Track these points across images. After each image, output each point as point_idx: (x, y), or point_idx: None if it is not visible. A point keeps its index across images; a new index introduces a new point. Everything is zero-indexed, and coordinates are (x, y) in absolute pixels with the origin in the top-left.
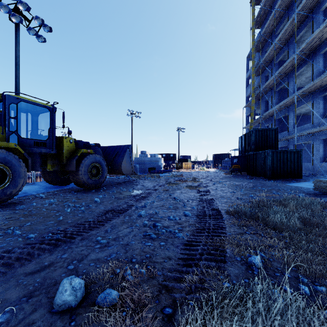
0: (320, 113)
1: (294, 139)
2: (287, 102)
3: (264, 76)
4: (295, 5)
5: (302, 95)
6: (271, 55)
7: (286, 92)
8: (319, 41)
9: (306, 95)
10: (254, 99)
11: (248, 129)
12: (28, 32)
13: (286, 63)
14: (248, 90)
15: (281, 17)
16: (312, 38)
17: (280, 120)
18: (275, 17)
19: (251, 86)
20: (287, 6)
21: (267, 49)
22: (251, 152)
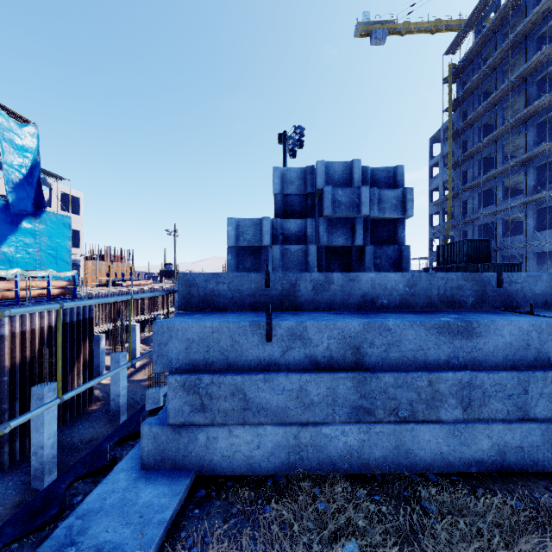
0: (533, 226)
1: (503, 250)
2: (497, 210)
3: (460, 171)
4: (509, 114)
5: (515, 206)
6: (473, 152)
7: (489, 194)
8: (534, 156)
9: (518, 206)
10: (451, 200)
11: (433, 232)
12: (290, 153)
13: (497, 170)
14: (433, 182)
15: (486, 111)
16: (528, 154)
17: (482, 226)
18: (480, 111)
19: (439, 179)
20: (495, 104)
21: (465, 139)
22: (462, 263)
